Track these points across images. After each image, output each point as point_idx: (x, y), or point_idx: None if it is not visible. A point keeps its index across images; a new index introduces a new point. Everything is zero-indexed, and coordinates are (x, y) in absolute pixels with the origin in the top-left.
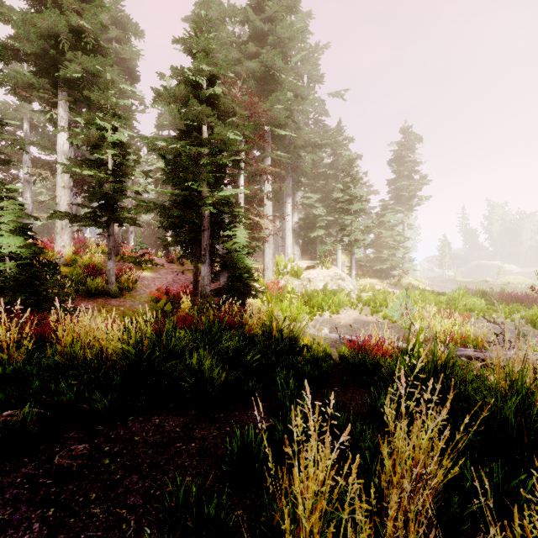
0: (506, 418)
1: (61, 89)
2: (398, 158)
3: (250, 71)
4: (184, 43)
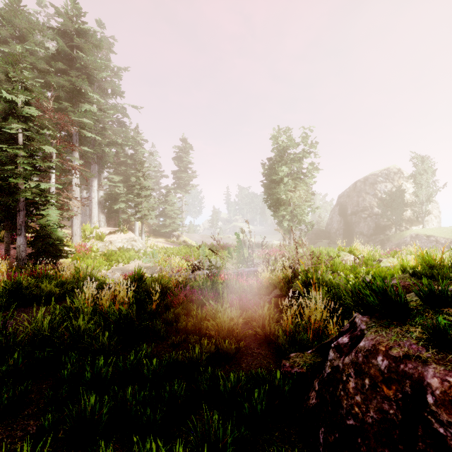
0: (148, 284)
1: None
2: (179, 157)
3: (60, 84)
4: (0, 67)
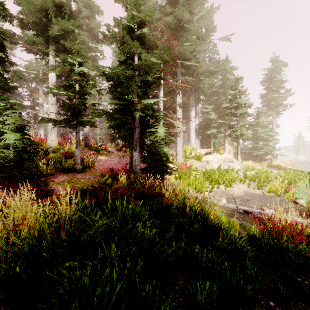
0: None
1: (50, 43)
2: (268, 79)
3: (167, 24)
4: (122, 2)
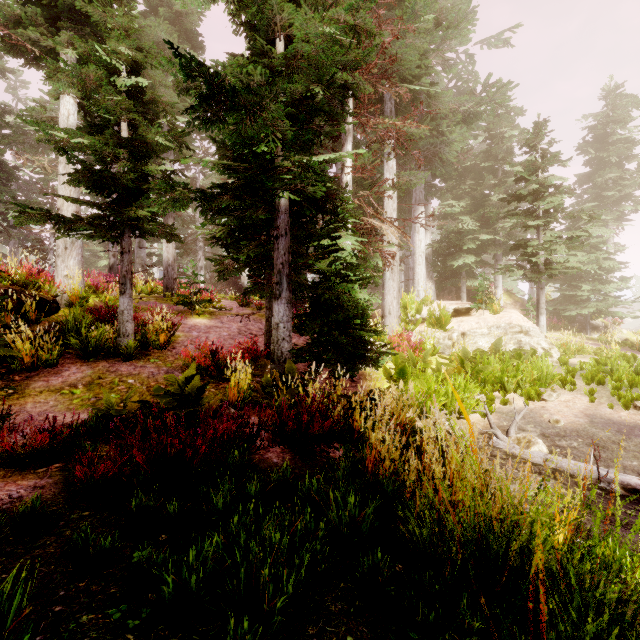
0: None
1: (62, 25)
2: (595, 139)
3: None
4: None
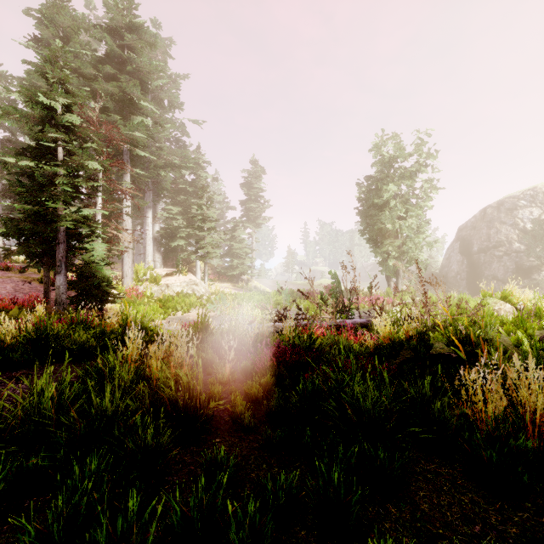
0: (217, 337)
1: None
2: (248, 183)
3: (108, 92)
4: (36, 66)
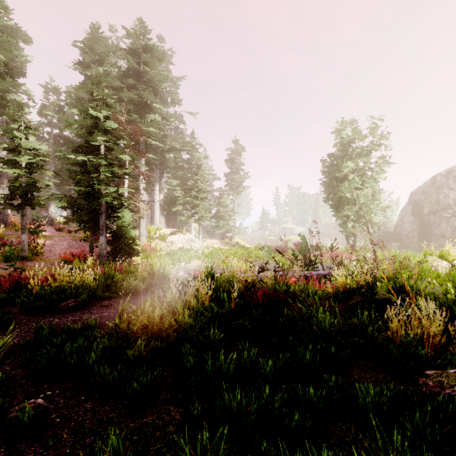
0: (221, 283)
1: None
2: (231, 159)
3: (130, 98)
4: (87, 88)
